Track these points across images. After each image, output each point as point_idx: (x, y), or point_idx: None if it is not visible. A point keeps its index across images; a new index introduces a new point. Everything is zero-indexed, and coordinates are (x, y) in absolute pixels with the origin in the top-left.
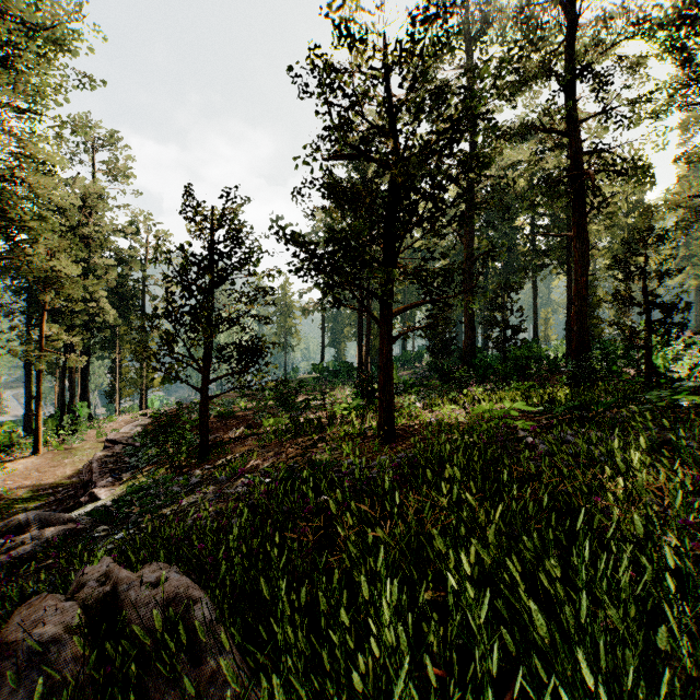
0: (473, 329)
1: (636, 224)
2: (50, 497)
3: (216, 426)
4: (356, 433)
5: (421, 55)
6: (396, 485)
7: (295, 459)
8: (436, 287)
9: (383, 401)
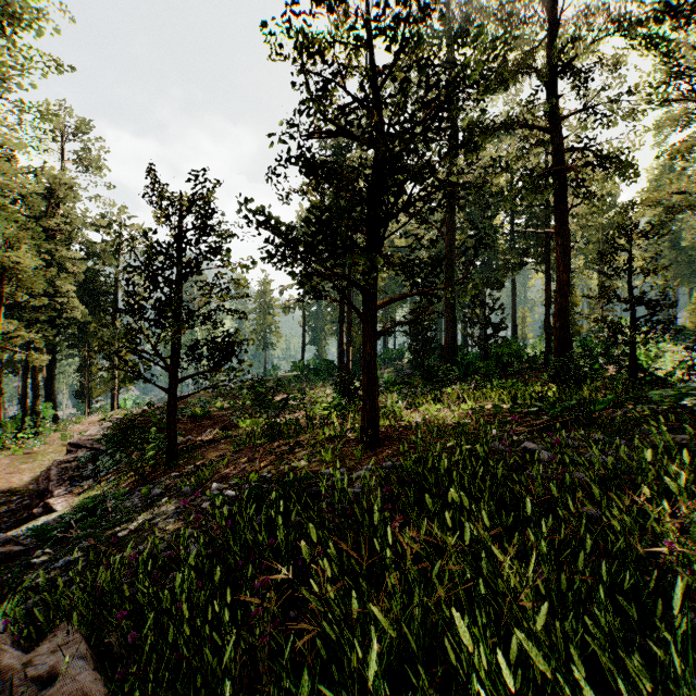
0: (454, 327)
1: (609, 225)
2: (3, 507)
3: (189, 427)
4: (336, 437)
5: (408, 21)
6: (387, 516)
7: (269, 468)
8: (424, 277)
9: (366, 403)
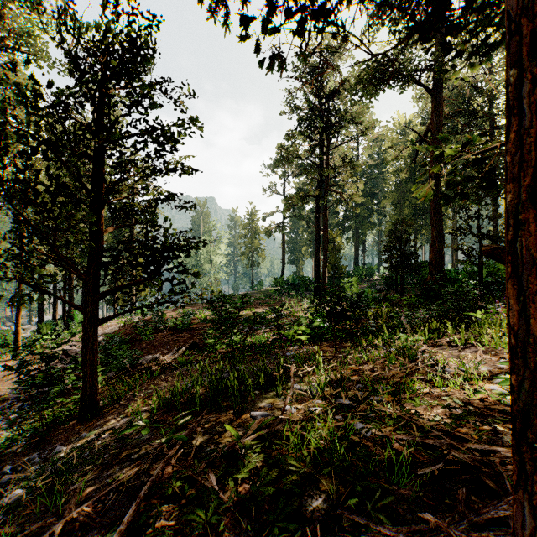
0: (441, 240)
1: None
2: None
3: (166, 340)
4: (339, 463)
5: None
6: None
7: None
8: None
9: None
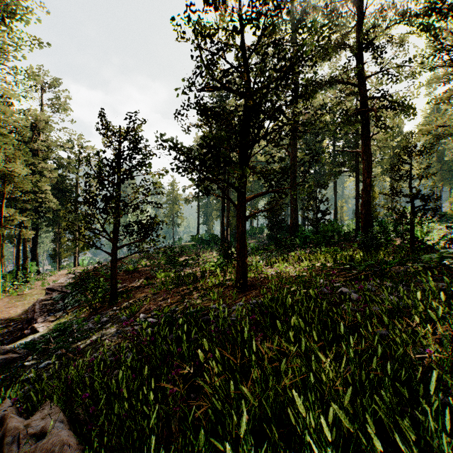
0: (296, 213)
1: (397, 146)
2: (5, 329)
3: (124, 278)
4: (220, 284)
5: (266, 16)
6: (253, 334)
7: (177, 304)
8: (276, 181)
9: (239, 262)
